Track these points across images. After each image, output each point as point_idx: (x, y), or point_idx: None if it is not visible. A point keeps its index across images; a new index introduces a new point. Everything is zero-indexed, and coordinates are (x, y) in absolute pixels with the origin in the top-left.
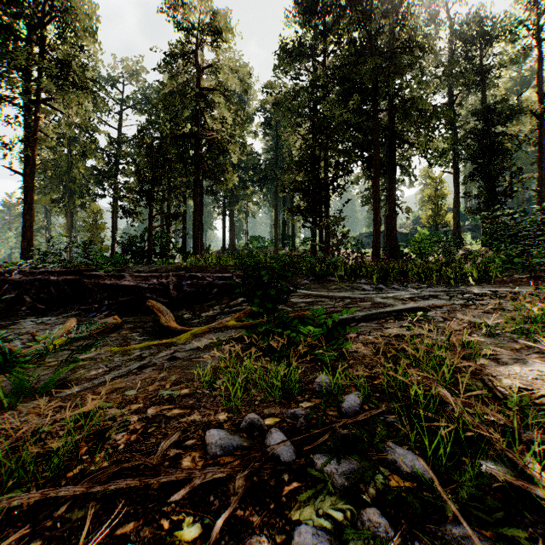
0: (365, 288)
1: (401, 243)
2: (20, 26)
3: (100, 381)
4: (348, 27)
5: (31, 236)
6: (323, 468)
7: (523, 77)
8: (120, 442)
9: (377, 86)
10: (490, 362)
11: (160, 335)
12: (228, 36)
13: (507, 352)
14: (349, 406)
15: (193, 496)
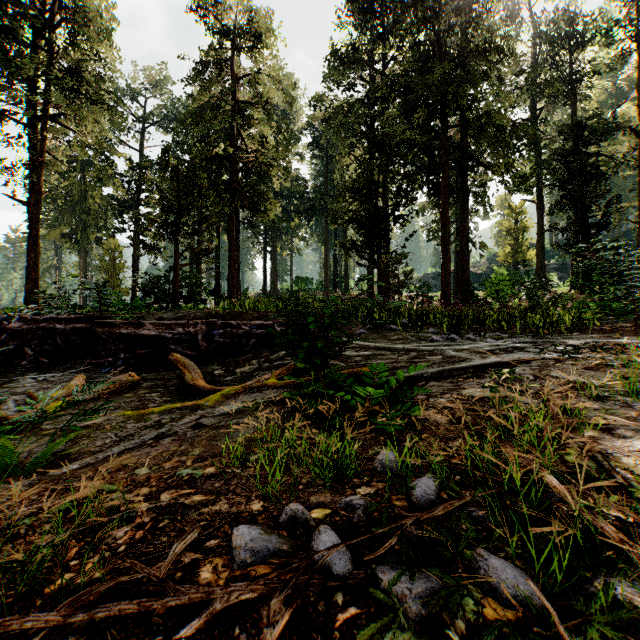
0: (434, 338)
1: (475, 285)
2: (23, 29)
3: (105, 456)
4: (412, 28)
5: (36, 277)
6: (391, 589)
7: (619, 89)
8: (121, 541)
9: (447, 98)
10: (601, 434)
11: (185, 395)
12: (269, 39)
13: (624, 422)
14: (422, 494)
15: (212, 626)
